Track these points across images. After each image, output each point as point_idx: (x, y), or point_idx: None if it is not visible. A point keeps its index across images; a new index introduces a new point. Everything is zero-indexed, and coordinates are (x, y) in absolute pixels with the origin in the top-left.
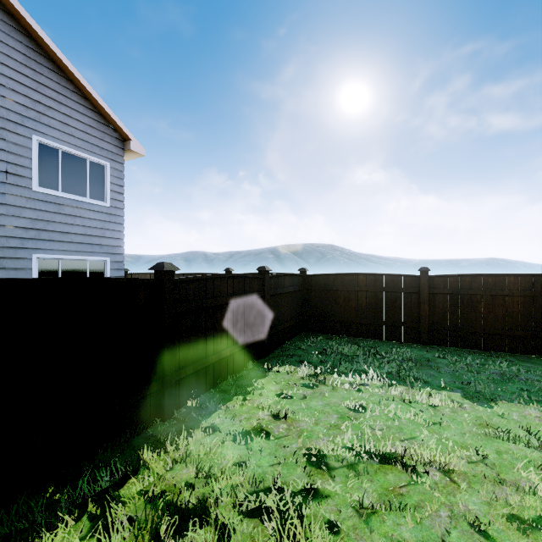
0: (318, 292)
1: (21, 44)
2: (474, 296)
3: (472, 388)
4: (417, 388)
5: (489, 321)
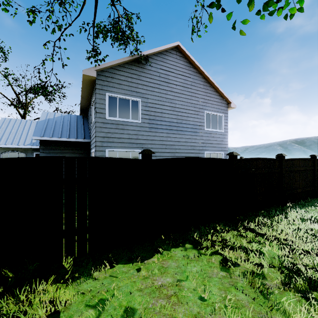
0: None
1: (202, 82)
2: None
3: None
4: None
5: None
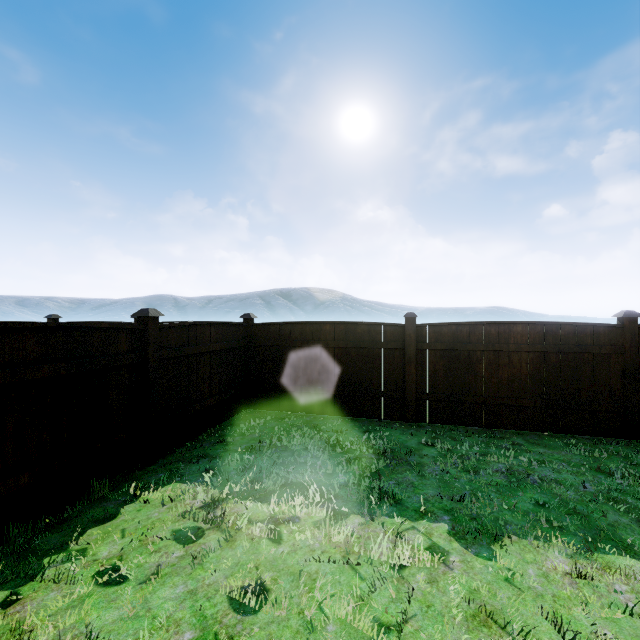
0: (268, 349)
1: None
2: (474, 353)
3: (467, 508)
4: (381, 518)
5: (492, 387)
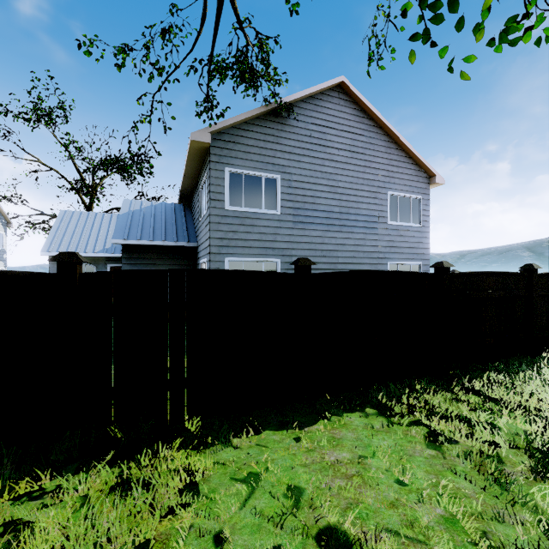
0: None
1: (383, 141)
2: None
3: None
4: None
5: None
